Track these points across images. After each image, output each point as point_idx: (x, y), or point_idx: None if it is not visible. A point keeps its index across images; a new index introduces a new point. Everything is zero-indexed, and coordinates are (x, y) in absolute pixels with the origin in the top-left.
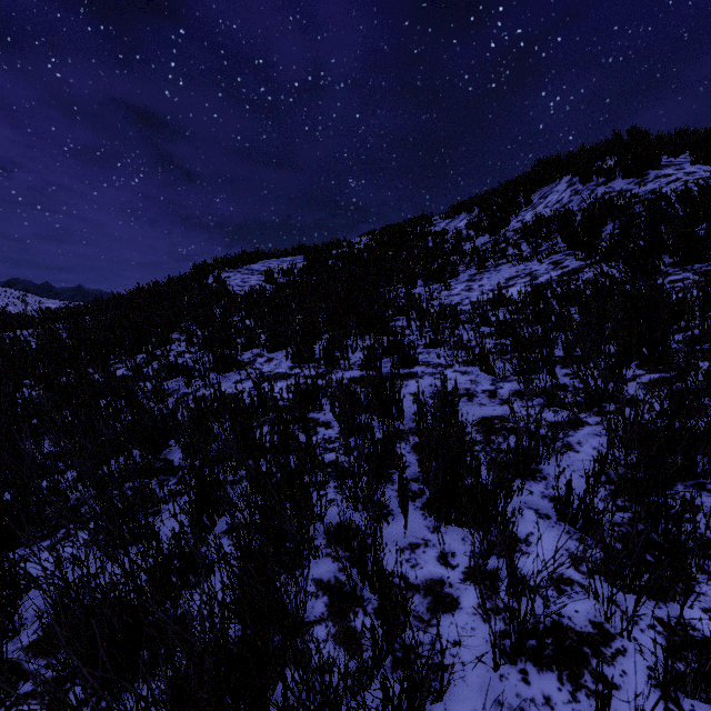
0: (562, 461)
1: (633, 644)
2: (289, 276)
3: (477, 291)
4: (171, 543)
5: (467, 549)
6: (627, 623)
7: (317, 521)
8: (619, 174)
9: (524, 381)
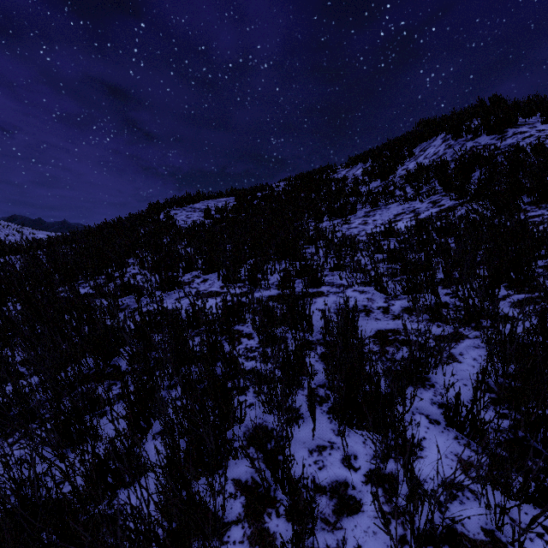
0: (447, 370)
1: None
2: (223, 212)
3: (371, 225)
4: (107, 449)
5: (367, 452)
6: (518, 535)
7: (238, 423)
8: (484, 132)
9: (412, 300)
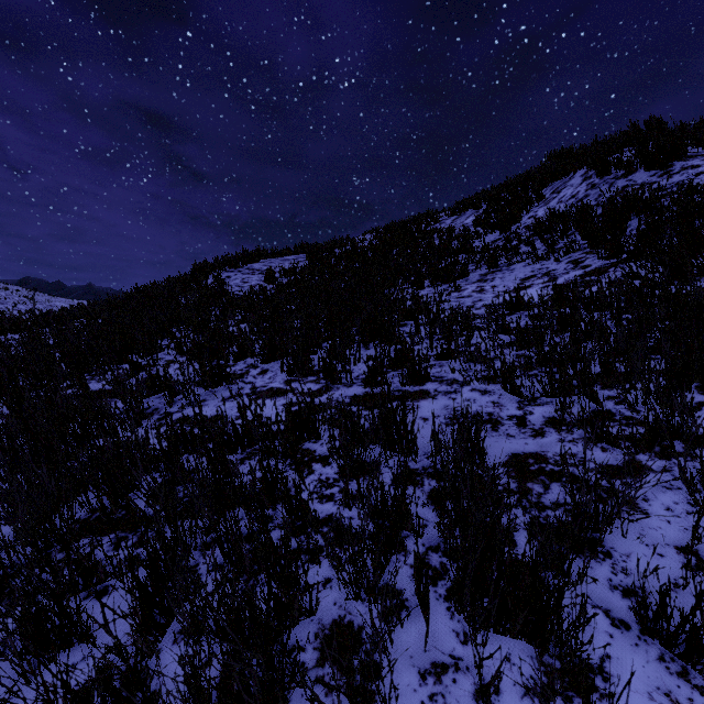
0: (628, 528)
1: None
2: (290, 275)
3: (489, 293)
4: (91, 683)
5: (515, 679)
6: None
7: (306, 616)
8: (640, 166)
9: (561, 407)
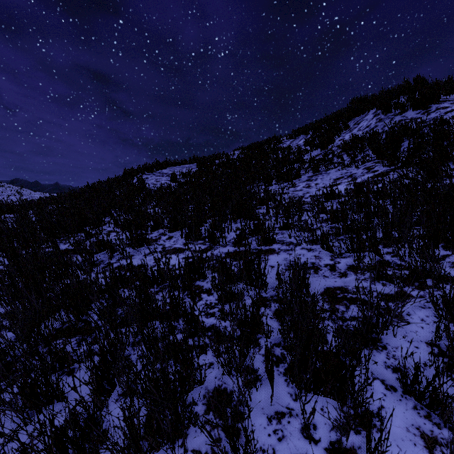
0: (397, 331)
1: None
2: (186, 177)
3: (314, 188)
4: (67, 422)
5: (326, 421)
6: None
7: (198, 385)
8: (410, 107)
9: (357, 259)
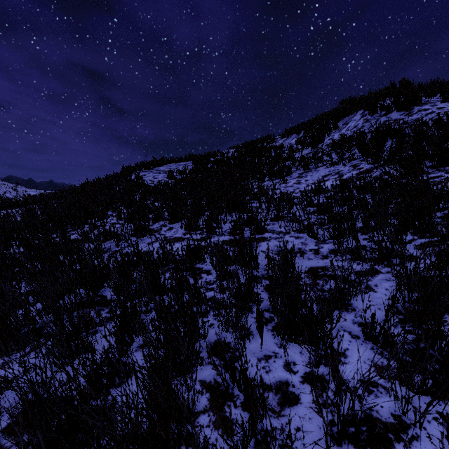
0: (365, 298)
1: (423, 432)
2: (183, 174)
3: (304, 184)
4: (103, 357)
5: (303, 359)
6: (419, 417)
7: (201, 339)
8: (394, 109)
9: (337, 243)
